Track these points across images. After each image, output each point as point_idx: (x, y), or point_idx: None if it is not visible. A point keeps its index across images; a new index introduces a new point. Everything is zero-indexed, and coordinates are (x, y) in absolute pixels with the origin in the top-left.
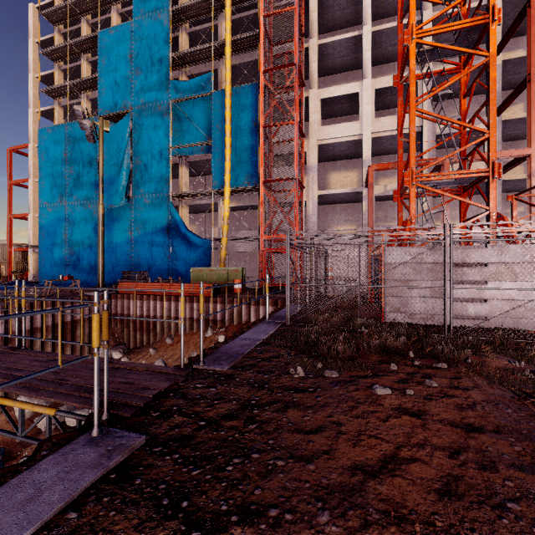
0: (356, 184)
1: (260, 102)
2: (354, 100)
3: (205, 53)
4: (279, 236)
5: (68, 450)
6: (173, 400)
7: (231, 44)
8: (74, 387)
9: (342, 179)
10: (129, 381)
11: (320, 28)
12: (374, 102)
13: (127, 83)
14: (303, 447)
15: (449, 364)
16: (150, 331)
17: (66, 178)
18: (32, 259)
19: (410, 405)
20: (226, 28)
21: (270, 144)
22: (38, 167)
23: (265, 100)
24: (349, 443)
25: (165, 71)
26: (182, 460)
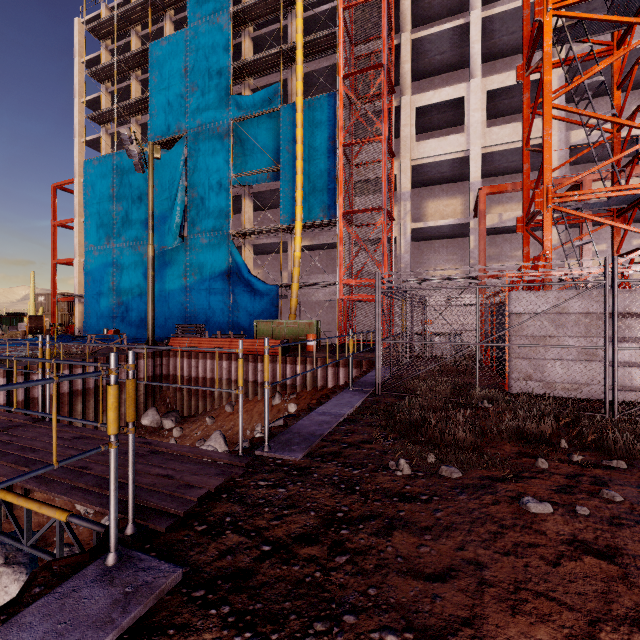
0: (460, 214)
1: (339, 115)
2: (459, 108)
3: (272, 60)
4: (363, 280)
5: (69, 590)
6: (226, 506)
7: (304, 47)
8: (97, 480)
9: (442, 208)
10: (169, 474)
11: (414, 19)
12: (485, 108)
13: (181, 102)
14: (425, 608)
15: (629, 463)
16: (206, 396)
17: (114, 216)
18: (77, 310)
19: (591, 535)
20: (298, 28)
21: (351, 167)
22: (84, 205)
23: (345, 112)
24: (502, 605)
25: (224, 85)
26: (234, 618)
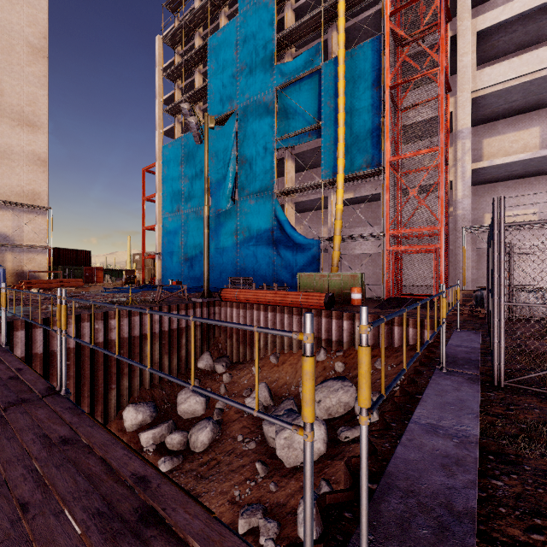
0: (534, 148)
1: (385, 56)
2: (535, 21)
3: (313, 23)
4: (414, 229)
5: None
6: None
7: (345, 0)
8: None
9: (507, 145)
10: None
11: None
12: None
13: (233, 81)
14: None
15: None
16: (253, 345)
17: (182, 188)
18: (158, 265)
19: None
20: None
21: (397, 112)
22: (162, 181)
23: (392, 52)
24: None
25: (269, 57)
26: None
